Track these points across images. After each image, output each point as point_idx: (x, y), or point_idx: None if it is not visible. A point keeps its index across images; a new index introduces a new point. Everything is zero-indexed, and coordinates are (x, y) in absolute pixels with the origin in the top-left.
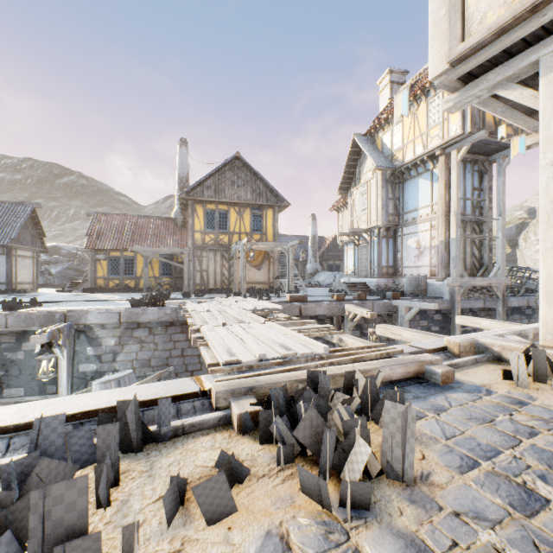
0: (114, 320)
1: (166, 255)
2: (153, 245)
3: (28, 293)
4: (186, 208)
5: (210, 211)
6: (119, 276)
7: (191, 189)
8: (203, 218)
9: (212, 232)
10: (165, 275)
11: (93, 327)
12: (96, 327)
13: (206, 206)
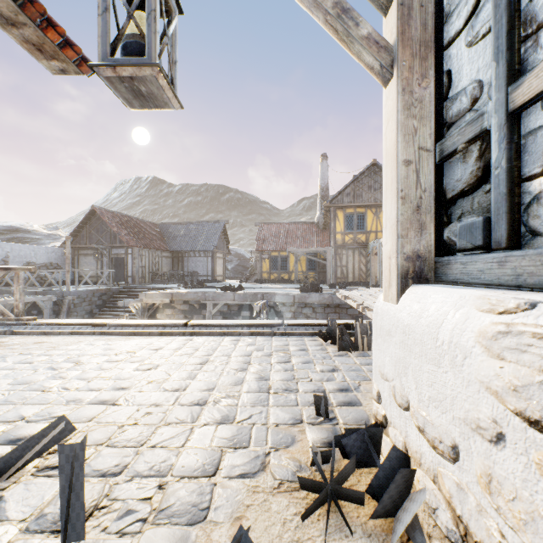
0: (291, 300)
1: (311, 253)
2: (301, 246)
3: (222, 282)
4: (328, 214)
5: (349, 214)
6: (277, 271)
7: (333, 198)
8: (343, 221)
9: (351, 233)
10: (310, 270)
11: (278, 305)
12: (279, 305)
13: (346, 210)
